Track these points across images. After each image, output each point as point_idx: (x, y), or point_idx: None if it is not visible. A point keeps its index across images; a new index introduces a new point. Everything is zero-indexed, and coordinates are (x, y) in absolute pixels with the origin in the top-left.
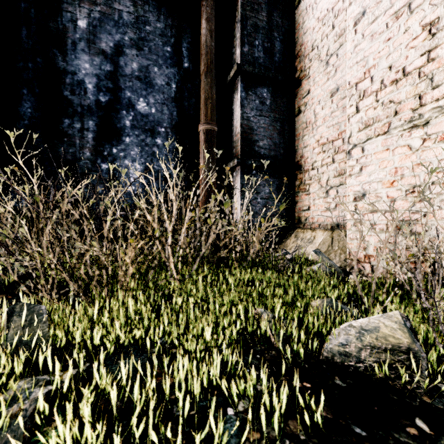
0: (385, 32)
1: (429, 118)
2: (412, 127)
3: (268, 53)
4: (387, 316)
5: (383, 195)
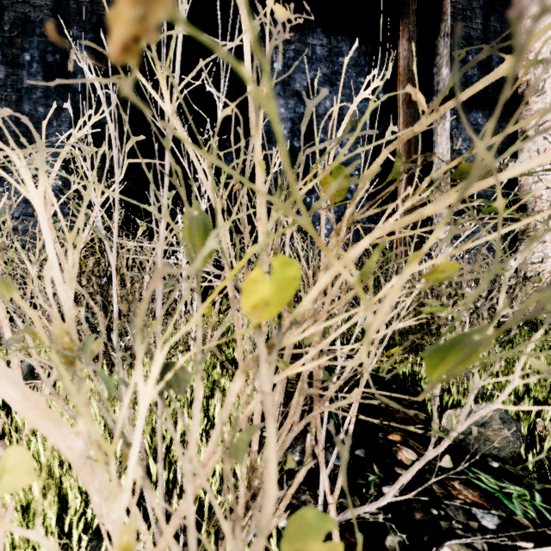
0: None
1: None
2: None
3: (484, 68)
4: None
5: None
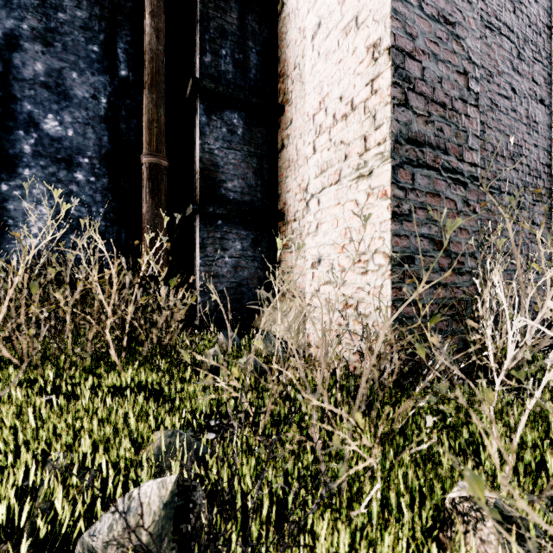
0: (337, 52)
1: (373, 168)
2: (359, 177)
3: (240, 67)
4: (162, 484)
5: (336, 262)
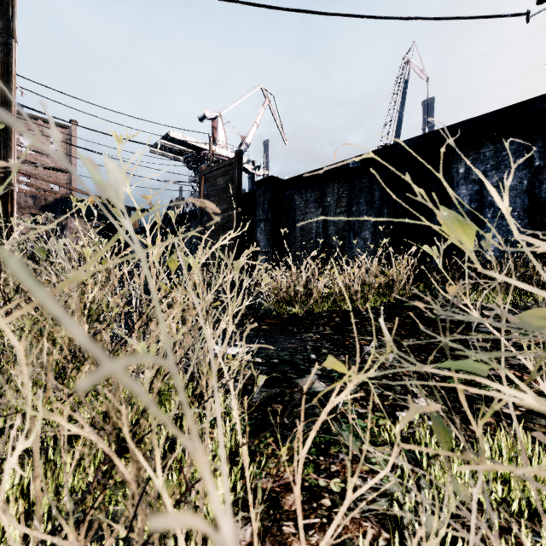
0: None
1: None
2: None
3: None
4: None
5: None
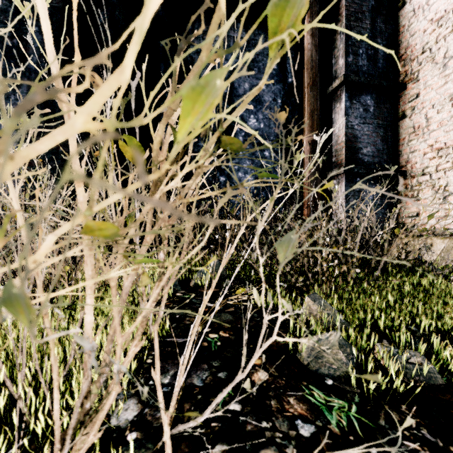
0: None
1: None
2: None
3: (372, 60)
4: None
5: None
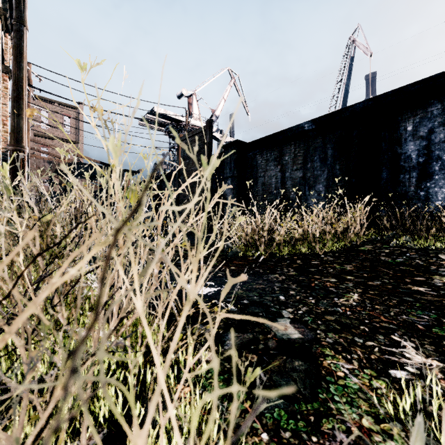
0: None
1: None
2: None
3: None
4: None
5: None
